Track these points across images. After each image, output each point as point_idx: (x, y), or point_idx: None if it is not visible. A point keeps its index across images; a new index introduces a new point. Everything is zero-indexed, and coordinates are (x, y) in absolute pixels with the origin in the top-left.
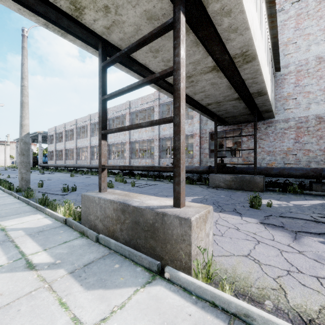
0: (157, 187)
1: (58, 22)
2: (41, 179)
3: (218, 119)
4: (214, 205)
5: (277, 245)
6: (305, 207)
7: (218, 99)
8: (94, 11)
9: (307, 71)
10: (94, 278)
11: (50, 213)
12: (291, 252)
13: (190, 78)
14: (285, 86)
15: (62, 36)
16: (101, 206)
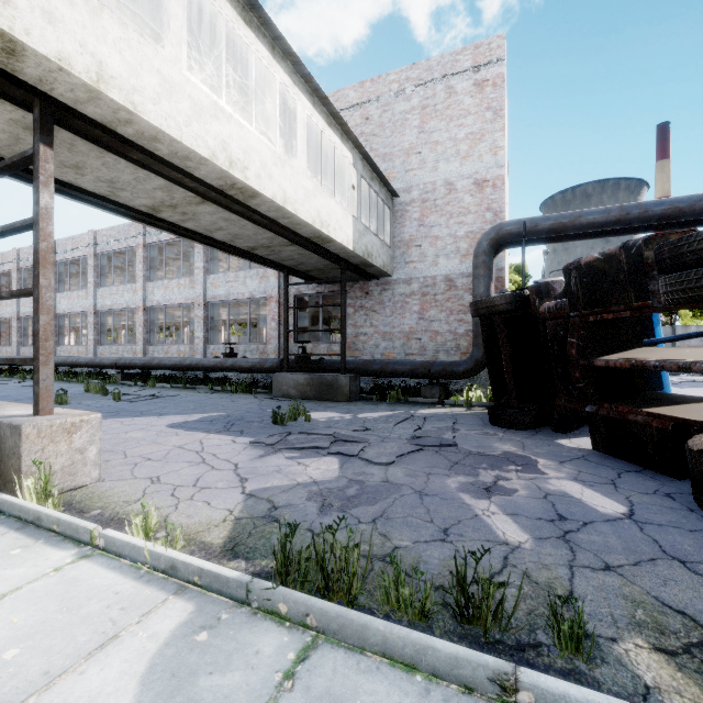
0: (168, 401)
1: None
2: None
3: (296, 272)
4: (224, 424)
5: (221, 464)
6: (362, 420)
7: (261, 242)
8: None
9: (435, 203)
10: None
11: None
12: (223, 470)
13: (178, 209)
14: (406, 222)
15: None
16: None
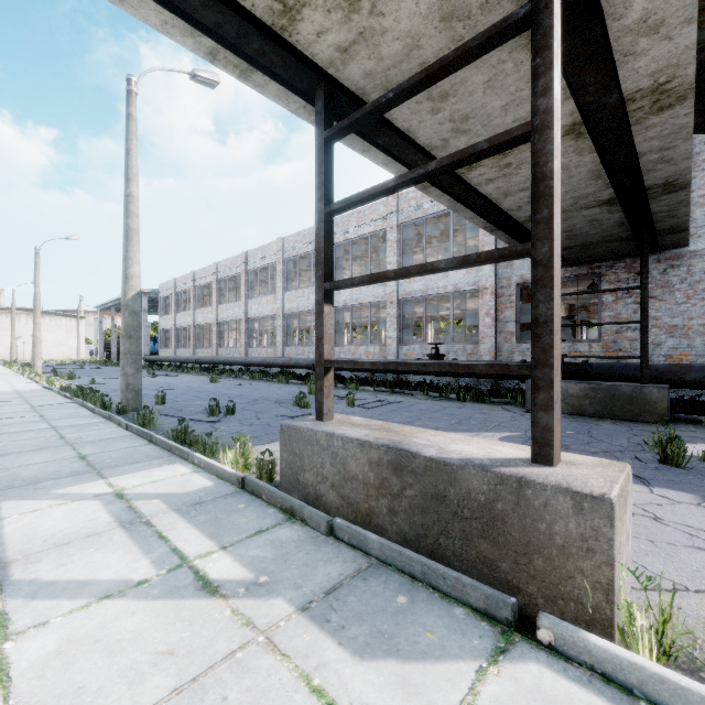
0: (404, 409)
1: (239, 45)
2: (155, 386)
3: None
4: None
5: None
6: None
7: None
8: (323, 12)
9: None
10: (363, 628)
11: (203, 463)
12: None
13: (505, 159)
14: None
15: (241, 77)
16: (334, 454)
